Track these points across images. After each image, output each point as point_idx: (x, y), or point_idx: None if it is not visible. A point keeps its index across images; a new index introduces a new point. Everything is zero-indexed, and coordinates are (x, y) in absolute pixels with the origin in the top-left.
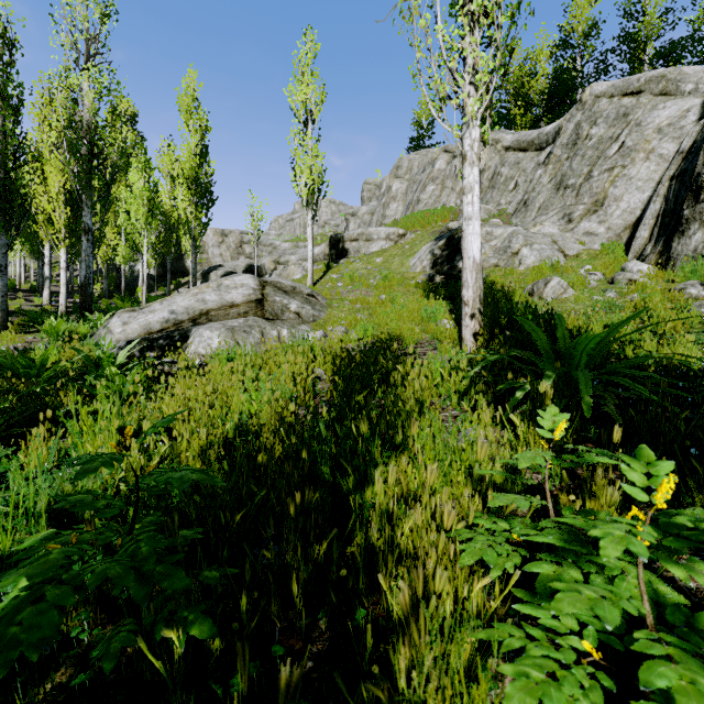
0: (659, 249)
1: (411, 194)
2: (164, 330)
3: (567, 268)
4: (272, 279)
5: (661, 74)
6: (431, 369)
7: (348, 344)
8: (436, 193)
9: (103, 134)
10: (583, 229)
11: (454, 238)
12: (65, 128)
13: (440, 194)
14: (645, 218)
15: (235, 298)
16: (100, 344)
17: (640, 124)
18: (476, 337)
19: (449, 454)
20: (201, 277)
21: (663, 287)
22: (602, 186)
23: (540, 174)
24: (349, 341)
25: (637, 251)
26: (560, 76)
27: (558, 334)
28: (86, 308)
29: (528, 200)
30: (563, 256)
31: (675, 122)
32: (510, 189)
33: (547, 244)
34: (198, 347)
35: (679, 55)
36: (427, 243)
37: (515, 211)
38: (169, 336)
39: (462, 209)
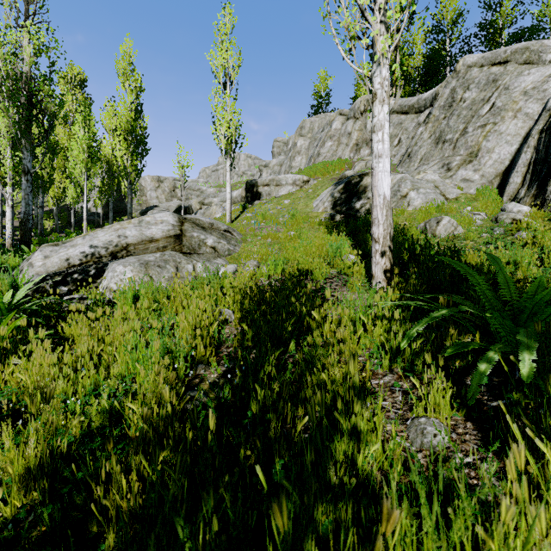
0: (533, 192)
1: (313, 149)
2: (84, 264)
3: (451, 209)
4: (191, 217)
5: (525, 46)
6: (351, 315)
7: (259, 278)
8: (333, 148)
9: (41, 86)
10: (460, 176)
11: (351, 183)
12: (5, 78)
13: (336, 149)
14: (517, 166)
15: (155, 233)
16: (14, 279)
17: (508, 88)
18: (387, 274)
19: (444, 548)
20: (140, 215)
21: (550, 226)
22: (476, 140)
23: (421, 131)
24: (260, 275)
25: (511, 194)
26: (433, 54)
27: (499, 279)
28: (25, 241)
29: (411, 153)
30: (445, 199)
31: (539, 86)
32: (395, 145)
33: (431, 189)
34: (110, 282)
35: (527, 40)
36: (327, 188)
37: (400, 162)
38: (85, 270)
39: (372, 147)
